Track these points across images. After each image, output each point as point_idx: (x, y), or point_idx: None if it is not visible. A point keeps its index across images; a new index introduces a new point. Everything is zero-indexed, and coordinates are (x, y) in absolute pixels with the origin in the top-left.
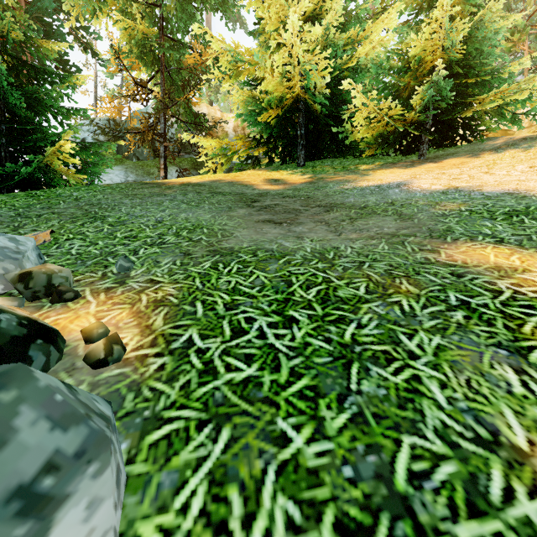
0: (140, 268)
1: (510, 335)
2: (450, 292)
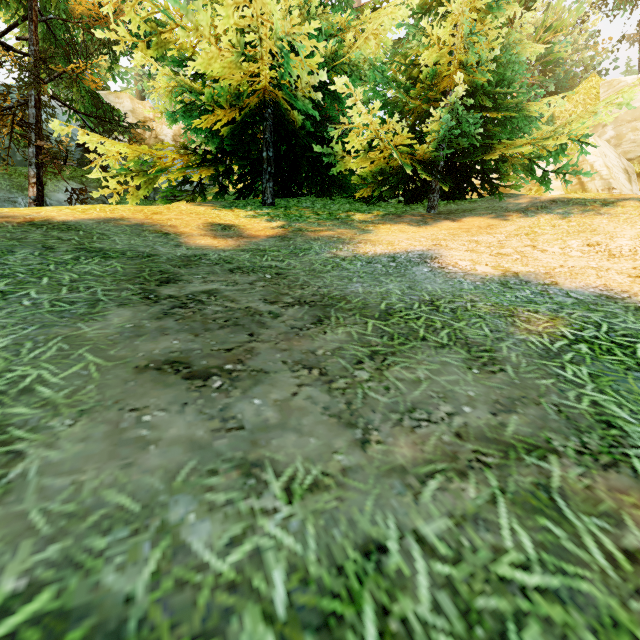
0: None
1: None
2: None
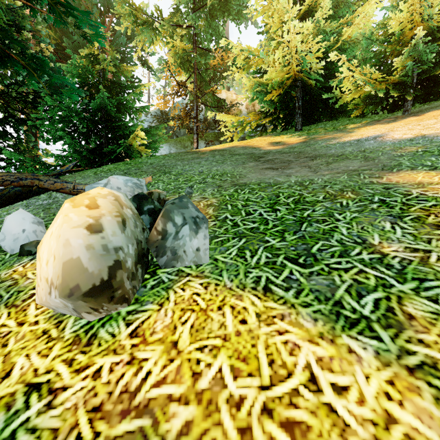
0: (196, 193)
1: (400, 211)
2: (376, 196)
